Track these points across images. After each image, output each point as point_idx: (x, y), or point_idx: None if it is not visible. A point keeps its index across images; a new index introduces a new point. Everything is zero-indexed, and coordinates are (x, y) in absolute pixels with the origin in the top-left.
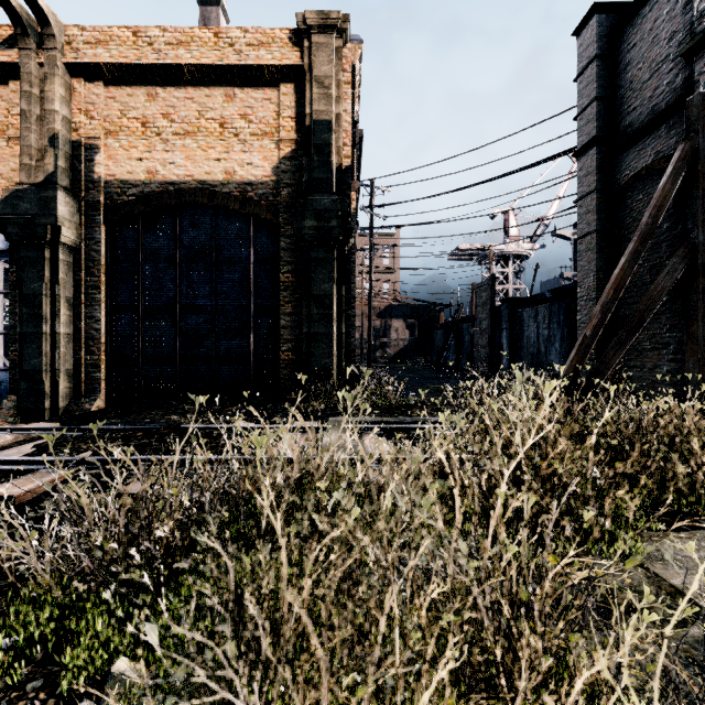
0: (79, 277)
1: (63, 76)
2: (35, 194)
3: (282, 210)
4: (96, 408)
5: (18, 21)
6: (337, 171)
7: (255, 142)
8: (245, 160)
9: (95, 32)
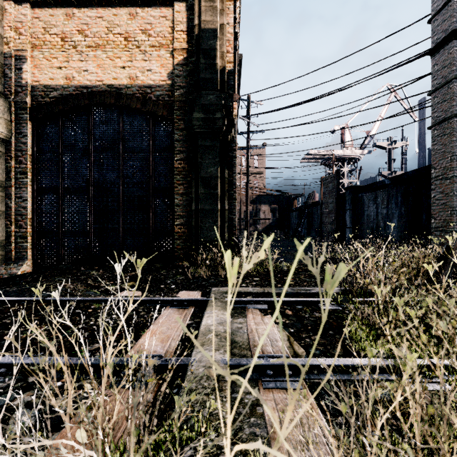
0: (10, 164)
1: None
2: None
3: (176, 108)
4: (22, 272)
5: None
6: (221, 72)
7: (153, 52)
8: (145, 67)
9: None
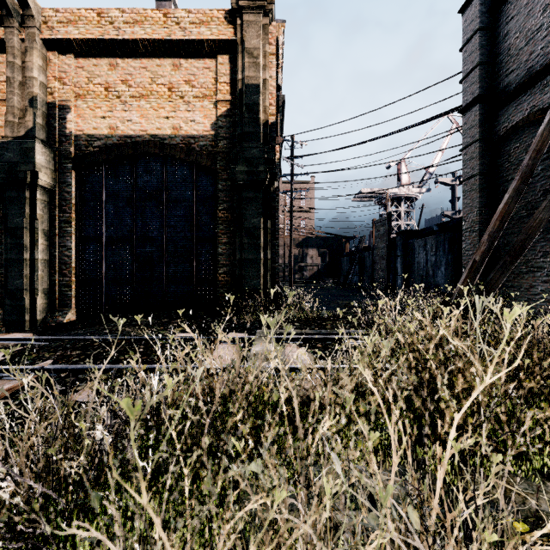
0: (54, 213)
1: (40, 49)
2: (17, 145)
3: (219, 159)
4: (67, 320)
5: (3, 4)
6: (264, 126)
7: (197, 103)
8: (189, 117)
9: (66, 13)
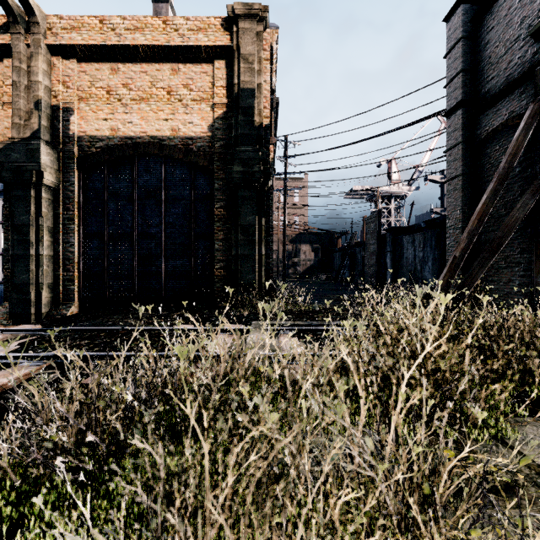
0: (58, 211)
1: (45, 55)
2: (24, 146)
3: (216, 159)
4: (71, 313)
5: (10, 12)
6: (259, 128)
7: (194, 106)
8: (187, 120)
9: (70, 20)
